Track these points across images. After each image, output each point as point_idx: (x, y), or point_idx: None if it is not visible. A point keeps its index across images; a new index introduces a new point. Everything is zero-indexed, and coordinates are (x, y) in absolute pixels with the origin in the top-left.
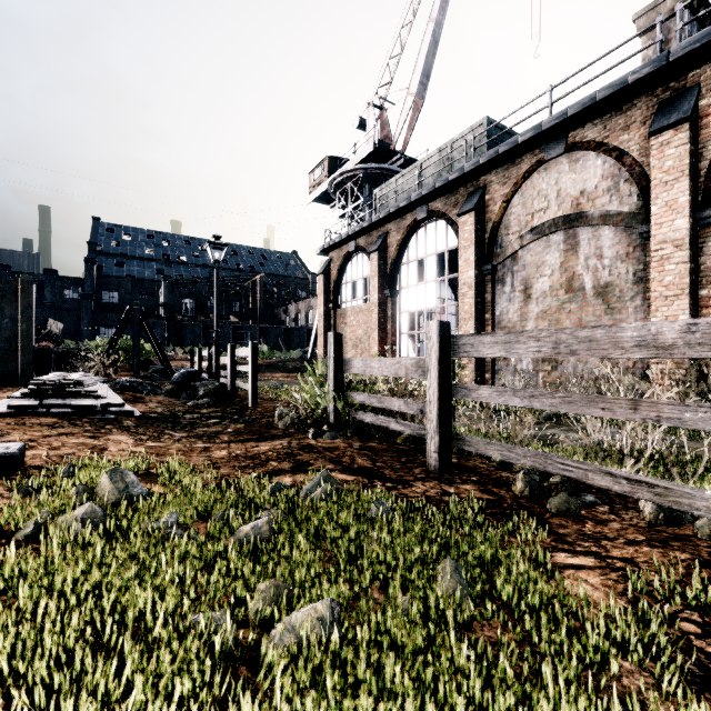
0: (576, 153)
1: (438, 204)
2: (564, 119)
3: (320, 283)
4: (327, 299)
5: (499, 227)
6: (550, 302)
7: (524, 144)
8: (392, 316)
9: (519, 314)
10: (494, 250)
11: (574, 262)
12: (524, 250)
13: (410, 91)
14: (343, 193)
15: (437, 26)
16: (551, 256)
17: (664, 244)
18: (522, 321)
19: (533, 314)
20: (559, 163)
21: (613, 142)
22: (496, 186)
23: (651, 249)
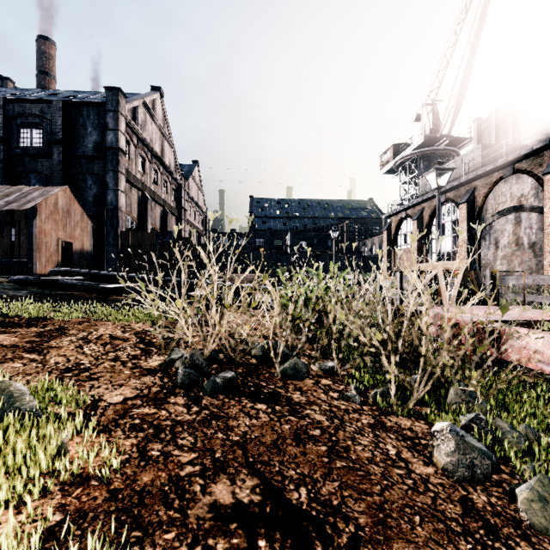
0: (518, 175)
1: (450, 195)
2: (507, 162)
3: (384, 235)
4: (389, 244)
5: (482, 209)
6: (507, 250)
7: (491, 170)
8: (426, 255)
9: (492, 256)
10: (480, 222)
11: (519, 230)
12: (495, 222)
13: (453, 94)
14: (404, 167)
15: (473, 47)
16: (508, 226)
17: (549, 227)
18: (494, 260)
19: (499, 257)
20: (511, 179)
21: (535, 172)
22: (480, 188)
23: (544, 229)
